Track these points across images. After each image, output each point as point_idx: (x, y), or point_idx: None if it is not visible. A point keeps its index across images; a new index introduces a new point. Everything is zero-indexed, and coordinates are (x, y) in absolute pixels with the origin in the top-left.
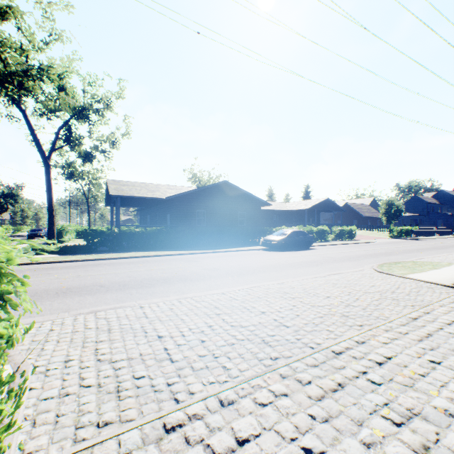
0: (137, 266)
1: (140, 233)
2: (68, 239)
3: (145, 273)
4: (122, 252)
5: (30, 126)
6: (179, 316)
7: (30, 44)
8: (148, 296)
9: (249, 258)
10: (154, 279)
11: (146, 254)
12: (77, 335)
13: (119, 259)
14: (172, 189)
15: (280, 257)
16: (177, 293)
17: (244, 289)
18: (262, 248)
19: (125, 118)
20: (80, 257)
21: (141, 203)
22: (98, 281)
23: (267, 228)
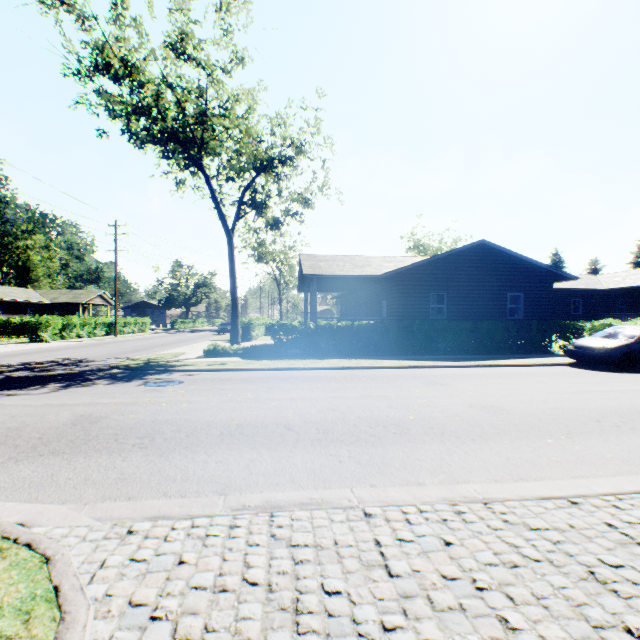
0: (342, 386)
1: (343, 330)
2: (256, 336)
3: (358, 404)
4: (319, 359)
5: (213, 192)
6: (485, 599)
7: (210, 80)
8: (375, 476)
9: (556, 385)
10: (378, 421)
11: (354, 363)
12: (219, 614)
13: (315, 370)
14: (388, 261)
15: (637, 387)
16: (439, 475)
17: (629, 493)
18: (570, 363)
19: (323, 162)
20: (265, 363)
21: (343, 286)
22: (284, 415)
23: (572, 323)
